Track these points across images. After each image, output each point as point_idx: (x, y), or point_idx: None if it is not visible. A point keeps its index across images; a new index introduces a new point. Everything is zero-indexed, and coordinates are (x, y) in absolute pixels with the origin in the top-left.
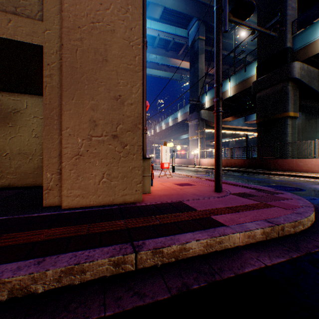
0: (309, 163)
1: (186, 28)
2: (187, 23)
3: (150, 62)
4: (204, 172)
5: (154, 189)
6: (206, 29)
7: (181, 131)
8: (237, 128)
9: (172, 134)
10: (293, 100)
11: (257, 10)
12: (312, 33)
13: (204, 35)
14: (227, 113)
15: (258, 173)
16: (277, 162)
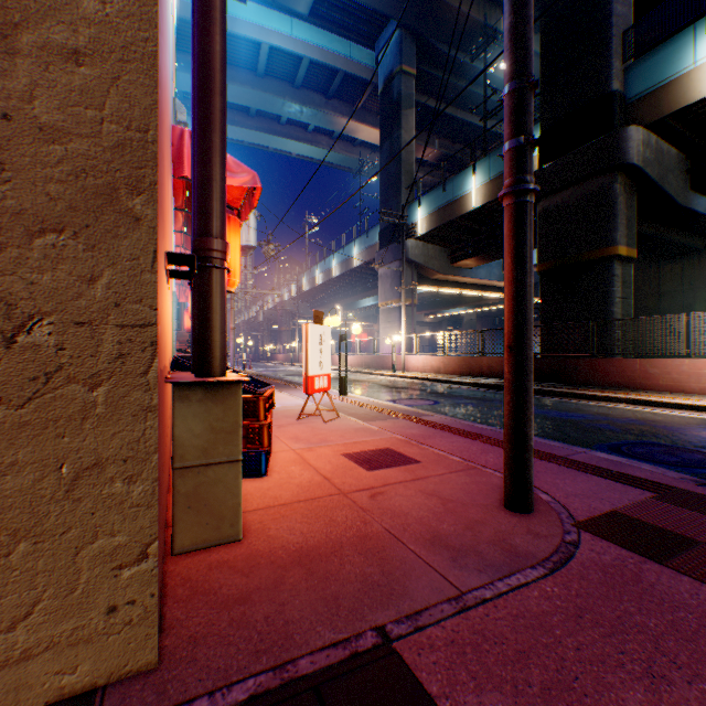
0: (674, 369)
1: (373, 45)
2: (375, 33)
3: (288, 123)
4: (420, 392)
5: (266, 497)
6: (418, 51)
7: (361, 289)
8: (486, 286)
9: (339, 296)
10: (627, 219)
11: (542, 3)
12: (671, 58)
13: (413, 65)
14: (467, 249)
15: (554, 395)
16: (595, 367)
